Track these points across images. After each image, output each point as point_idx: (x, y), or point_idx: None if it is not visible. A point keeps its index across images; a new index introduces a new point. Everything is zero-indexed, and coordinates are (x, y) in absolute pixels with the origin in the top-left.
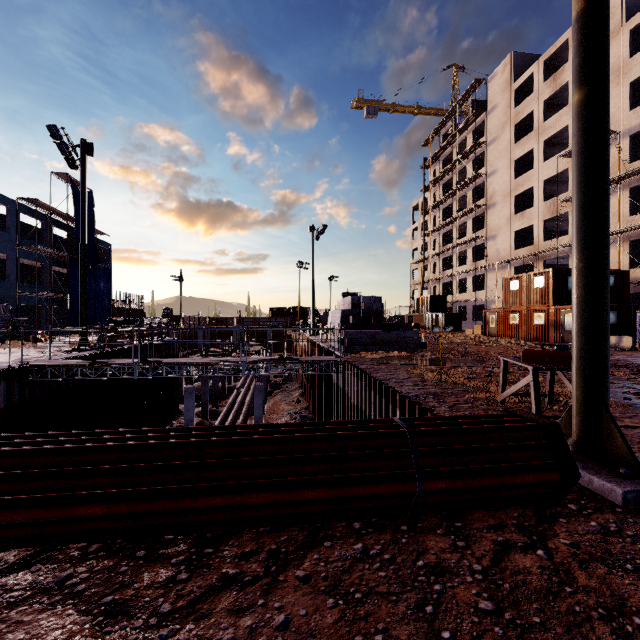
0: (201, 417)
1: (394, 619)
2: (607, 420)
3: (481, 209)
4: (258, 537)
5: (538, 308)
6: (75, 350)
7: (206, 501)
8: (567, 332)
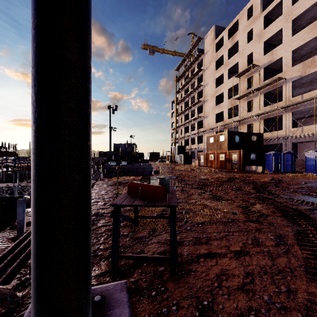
0: None
1: None
2: None
3: (201, 103)
4: None
5: (221, 152)
6: None
7: None
8: (234, 164)
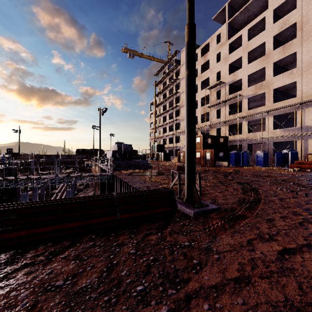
0: None
1: (97, 262)
2: (194, 189)
3: (178, 107)
4: (46, 248)
5: (197, 150)
6: None
7: (16, 233)
8: (207, 160)
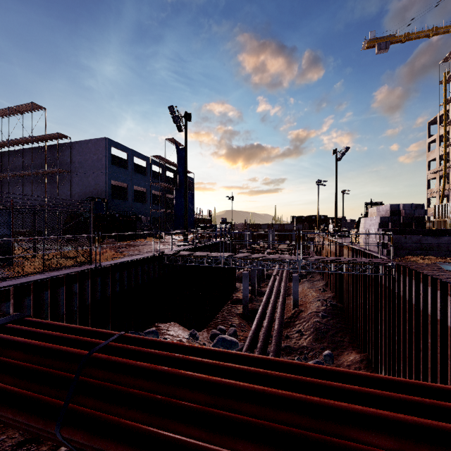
0: (251, 294)
1: None
2: None
3: None
4: None
5: None
6: (182, 245)
7: None
8: None
